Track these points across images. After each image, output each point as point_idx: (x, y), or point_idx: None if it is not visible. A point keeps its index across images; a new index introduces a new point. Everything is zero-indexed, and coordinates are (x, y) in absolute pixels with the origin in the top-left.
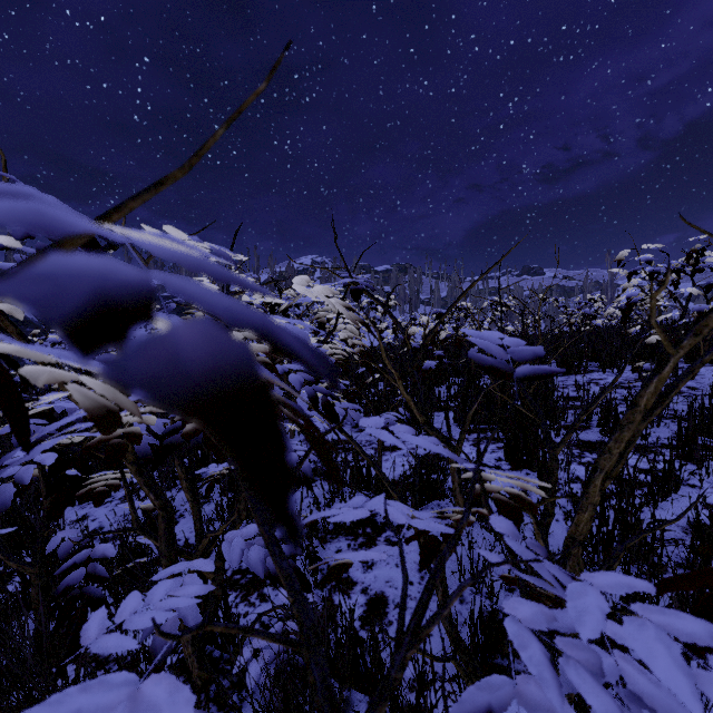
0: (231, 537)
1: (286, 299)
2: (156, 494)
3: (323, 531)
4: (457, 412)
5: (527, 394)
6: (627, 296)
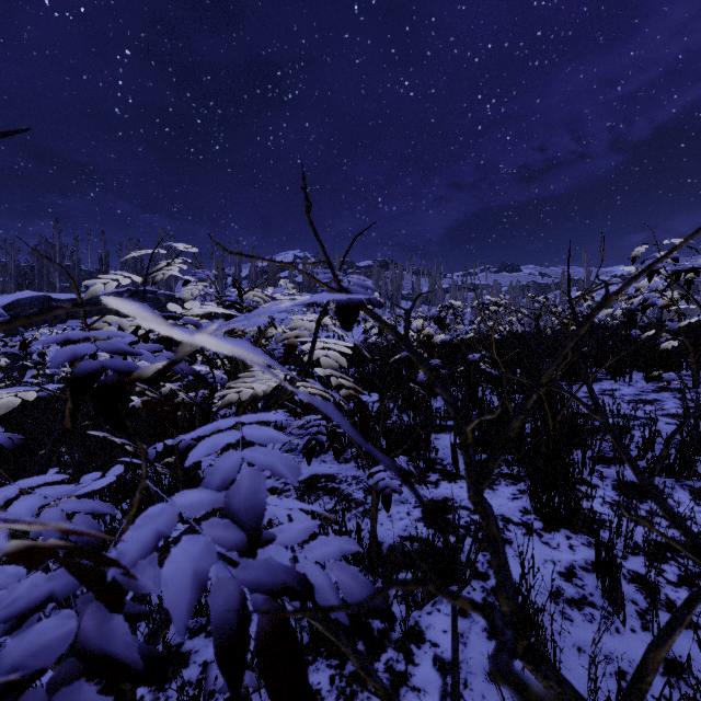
0: None
1: (250, 302)
2: None
3: None
4: None
5: (661, 499)
6: (644, 298)
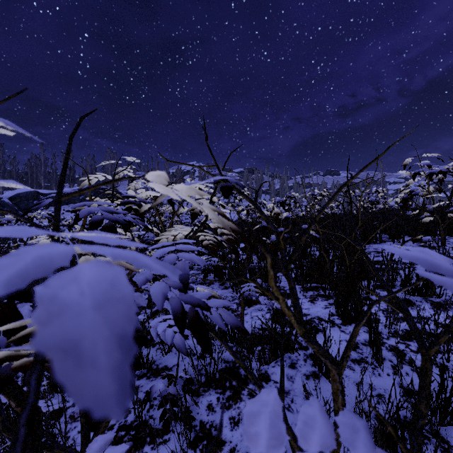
0: (94, 449)
1: None
2: (17, 400)
3: (197, 384)
4: (298, 276)
5: (386, 286)
6: (411, 190)
